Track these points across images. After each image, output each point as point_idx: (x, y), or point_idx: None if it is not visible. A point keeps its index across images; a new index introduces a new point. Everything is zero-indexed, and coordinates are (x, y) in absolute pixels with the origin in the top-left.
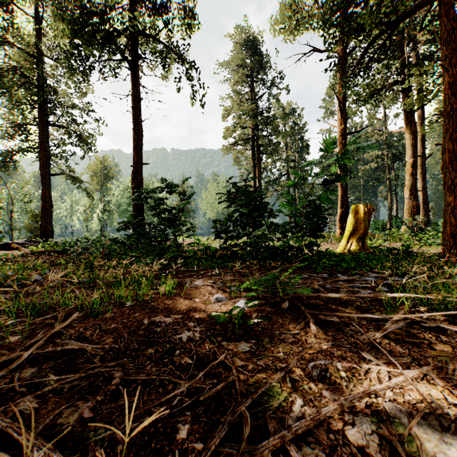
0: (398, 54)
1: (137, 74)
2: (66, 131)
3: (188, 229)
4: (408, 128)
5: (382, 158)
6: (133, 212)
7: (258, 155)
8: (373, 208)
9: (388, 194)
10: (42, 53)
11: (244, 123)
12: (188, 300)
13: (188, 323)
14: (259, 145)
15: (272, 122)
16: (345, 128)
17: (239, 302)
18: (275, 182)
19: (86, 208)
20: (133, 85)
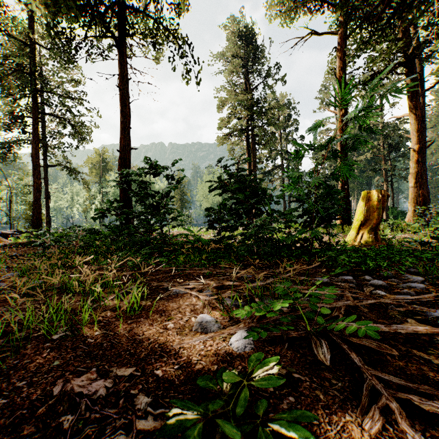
0: (429, 5)
1: (124, 52)
2: (60, 120)
3: (174, 218)
4: (413, 112)
5: (378, 148)
6: (120, 200)
7: (253, 145)
8: (387, 194)
9: (383, 185)
10: (34, 41)
11: (239, 114)
12: (156, 325)
13: (136, 397)
14: (254, 135)
15: (267, 112)
16: (345, 113)
17: (236, 335)
18: (269, 173)
19: (85, 199)
20: (120, 64)
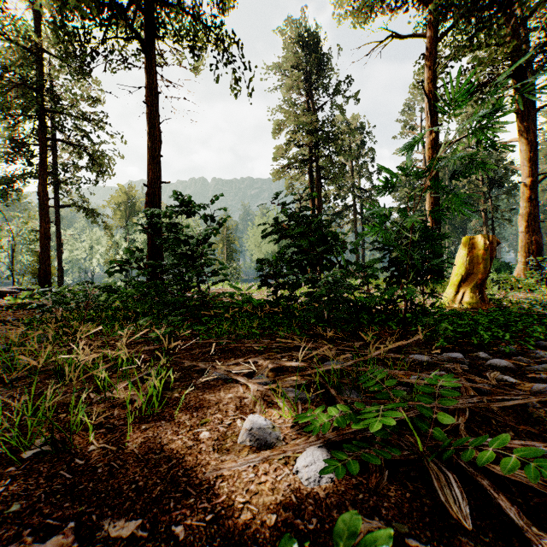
0: None
1: (153, 58)
2: (74, 148)
3: (216, 272)
4: (524, 136)
5: (475, 183)
6: (148, 249)
7: (317, 180)
8: (496, 240)
9: (482, 230)
10: (41, 47)
11: (300, 141)
12: (183, 432)
13: None
14: (319, 167)
15: (336, 138)
16: (437, 138)
17: (306, 456)
18: (338, 215)
19: (108, 248)
20: (147, 73)
